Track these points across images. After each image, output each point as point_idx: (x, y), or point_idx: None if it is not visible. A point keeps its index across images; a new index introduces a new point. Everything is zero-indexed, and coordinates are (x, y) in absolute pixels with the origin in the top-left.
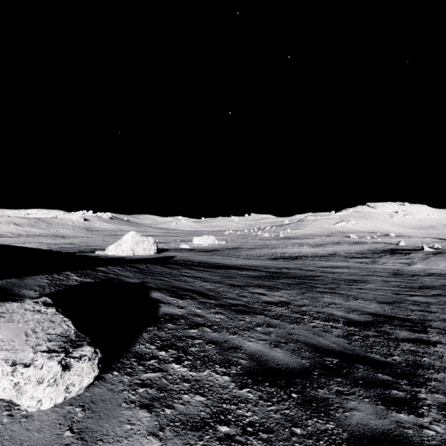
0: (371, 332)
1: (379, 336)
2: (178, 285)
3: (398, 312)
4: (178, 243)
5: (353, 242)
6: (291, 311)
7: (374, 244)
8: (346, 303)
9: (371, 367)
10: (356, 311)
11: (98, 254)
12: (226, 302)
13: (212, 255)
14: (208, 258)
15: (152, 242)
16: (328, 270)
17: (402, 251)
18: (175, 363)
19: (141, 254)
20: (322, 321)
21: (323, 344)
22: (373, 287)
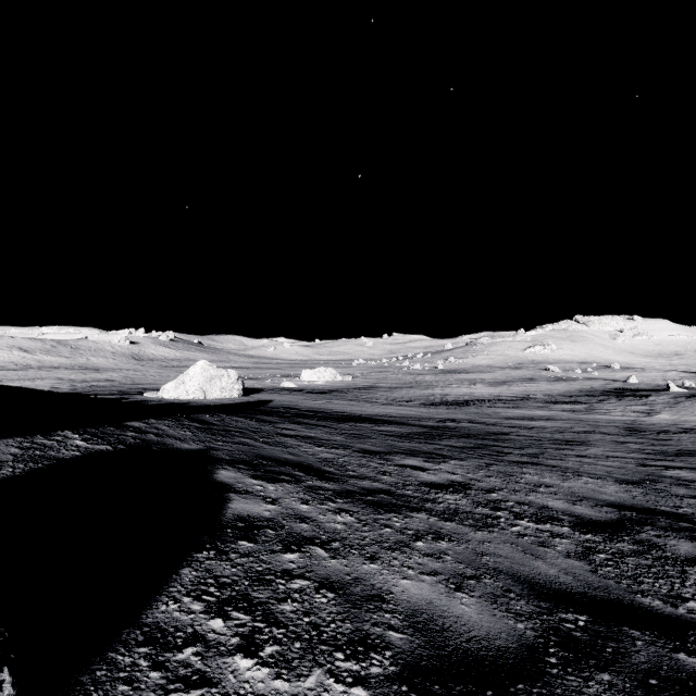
0: (625, 543)
1: (642, 552)
2: (270, 453)
3: (659, 501)
4: (277, 380)
5: (555, 378)
6: (473, 502)
7: (589, 381)
8: (565, 484)
9: (656, 635)
10: (586, 499)
11: (148, 397)
12: (355, 487)
13: (332, 398)
14: (325, 404)
15: (236, 378)
16: (520, 424)
17: (635, 393)
18: (243, 653)
19: (217, 397)
20: (531, 522)
21: (546, 577)
22: (600, 453)
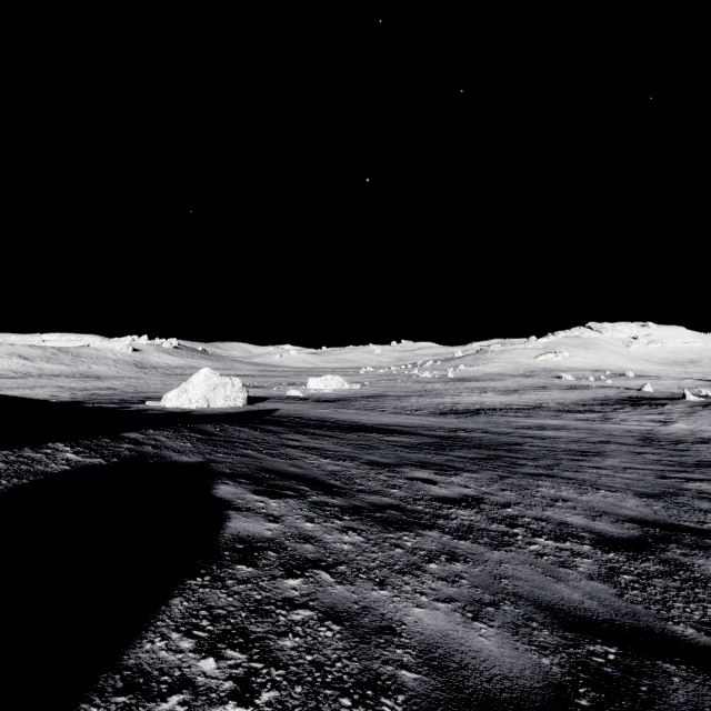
0: (651, 563)
1: (670, 573)
2: (273, 466)
3: (682, 515)
4: (283, 388)
5: (568, 387)
6: (488, 518)
7: (602, 389)
8: (583, 498)
9: (694, 669)
10: (606, 514)
11: (150, 406)
12: (363, 502)
13: (339, 407)
14: (332, 413)
15: (240, 387)
16: (533, 433)
17: (650, 402)
18: (236, 701)
19: (220, 406)
20: (550, 540)
21: (570, 603)
22: (617, 464)
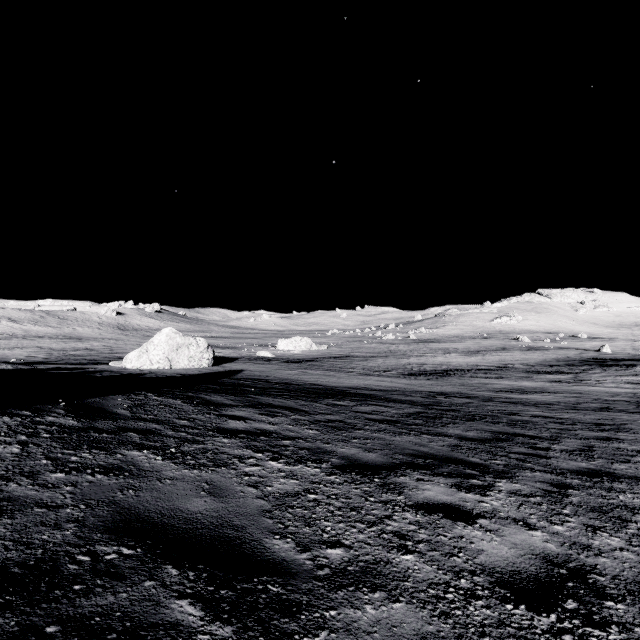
0: None
1: None
2: (160, 498)
3: None
4: (254, 349)
5: (527, 348)
6: None
7: (562, 350)
8: None
9: None
10: None
11: (109, 367)
12: None
13: (307, 368)
14: (299, 375)
15: (205, 347)
16: (519, 398)
17: (617, 362)
18: None
19: (184, 367)
20: None
21: None
22: None
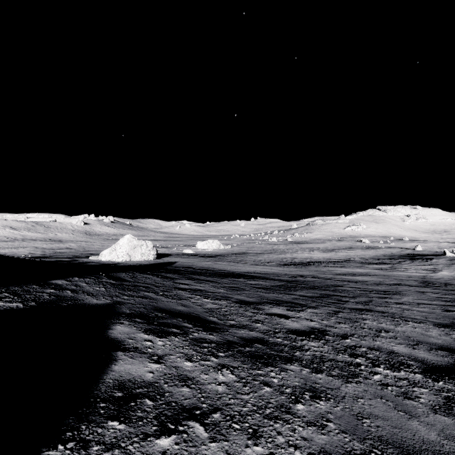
0: None
1: None
2: (166, 305)
3: None
4: (181, 248)
5: (366, 247)
6: (334, 349)
7: (389, 249)
8: (398, 328)
9: None
10: (420, 343)
11: (91, 260)
12: (234, 337)
13: (217, 261)
14: (212, 264)
15: (151, 247)
16: (348, 278)
17: (422, 257)
18: None
19: (138, 260)
20: (388, 369)
21: (432, 446)
22: (411, 301)
